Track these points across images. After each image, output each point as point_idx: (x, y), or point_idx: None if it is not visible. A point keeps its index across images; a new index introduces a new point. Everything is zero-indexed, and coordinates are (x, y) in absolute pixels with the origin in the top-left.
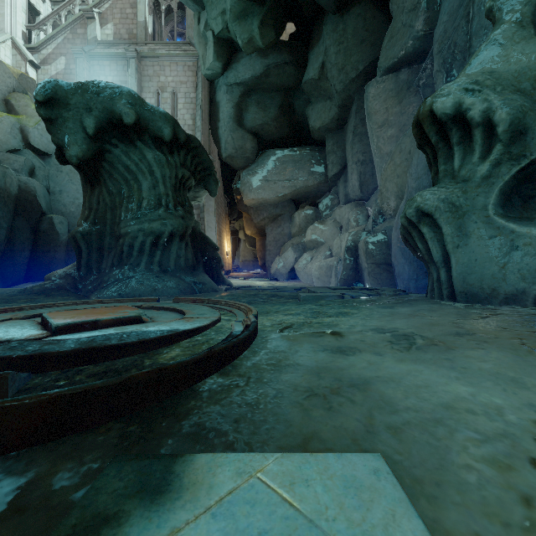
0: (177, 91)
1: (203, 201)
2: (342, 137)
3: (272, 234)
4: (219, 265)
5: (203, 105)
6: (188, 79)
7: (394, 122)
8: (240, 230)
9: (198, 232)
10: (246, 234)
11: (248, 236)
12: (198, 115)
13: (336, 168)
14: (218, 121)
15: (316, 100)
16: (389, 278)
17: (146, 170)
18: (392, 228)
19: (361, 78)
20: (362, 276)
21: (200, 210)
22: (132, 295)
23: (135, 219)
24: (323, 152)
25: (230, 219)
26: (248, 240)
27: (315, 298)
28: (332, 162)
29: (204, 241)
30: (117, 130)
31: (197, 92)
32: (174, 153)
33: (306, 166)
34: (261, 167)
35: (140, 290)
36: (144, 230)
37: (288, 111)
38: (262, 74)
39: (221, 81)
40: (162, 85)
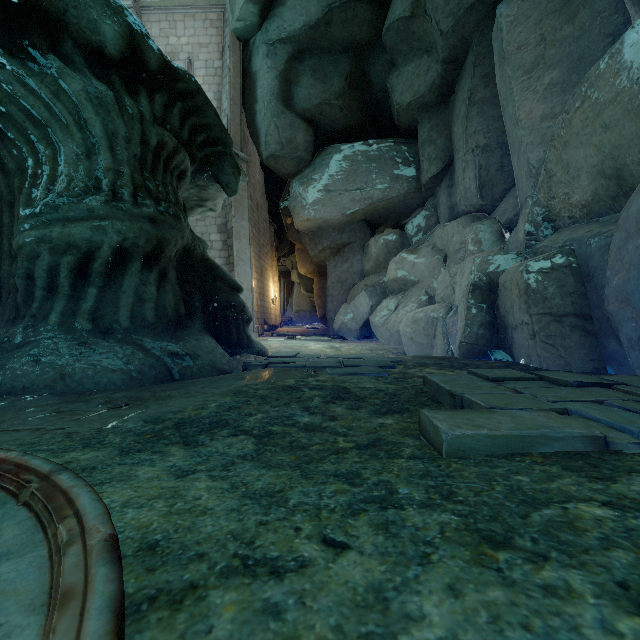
0: (194, 58)
1: (232, 220)
2: (445, 117)
3: (336, 271)
4: (243, 318)
5: (233, 78)
6: (211, 39)
7: (559, 57)
8: (293, 270)
9: (200, 257)
10: (301, 274)
11: (303, 277)
12: (224, 92)
13: (435, 167)
14: (255, 103)
15: (404, 59)
16: (585, 345)
17: (71, 118)
18: (591, 238)
19: (486, 2)
20: (505, 339)
21: (227, 234)
22: (8, 388)
23: (32, 215)
24: (414, 144)
25: (279, 255)
26: (303, 283)
27: (497, 445)
28: (428, 157)
29: (212, 274)
30: (2, 27)
31: (223, 58)
32: (139, 94)
33: (388, 167)
34: (320, 170)
35: (27, 376)
36: (51, 241)
37: (360, 84)
38: (320, 22)
39: (259, 39)
40: (172, 49)
